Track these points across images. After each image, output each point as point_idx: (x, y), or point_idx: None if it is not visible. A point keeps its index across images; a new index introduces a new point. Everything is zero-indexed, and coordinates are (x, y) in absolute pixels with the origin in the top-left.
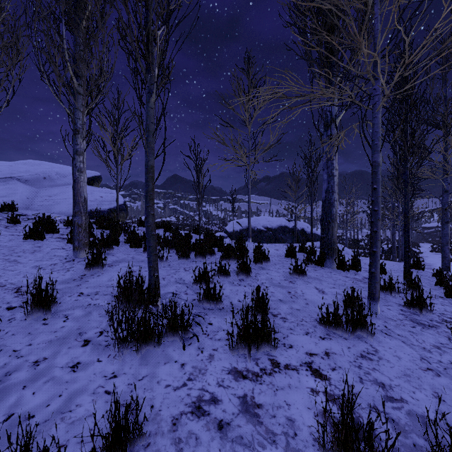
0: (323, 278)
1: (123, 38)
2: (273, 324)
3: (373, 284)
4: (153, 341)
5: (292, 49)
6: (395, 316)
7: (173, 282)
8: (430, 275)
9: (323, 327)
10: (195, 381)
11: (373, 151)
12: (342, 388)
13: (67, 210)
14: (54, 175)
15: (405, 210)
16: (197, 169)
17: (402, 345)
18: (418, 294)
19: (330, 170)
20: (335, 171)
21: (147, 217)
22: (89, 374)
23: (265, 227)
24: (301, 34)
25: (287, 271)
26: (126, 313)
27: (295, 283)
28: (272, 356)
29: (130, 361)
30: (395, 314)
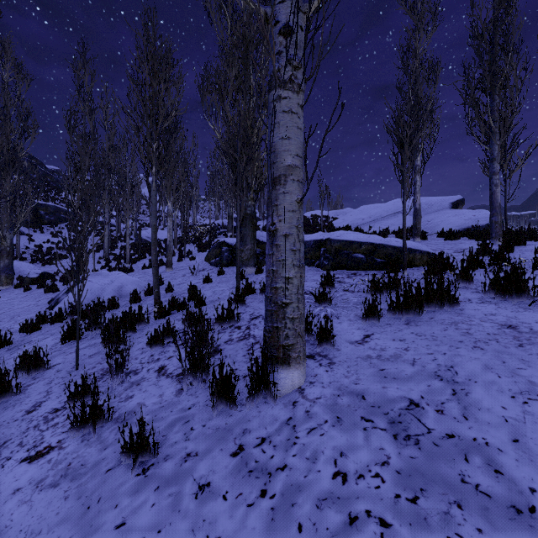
0: None
1: None
2: None
3: None
4: None
5: None
6: None
7: None
8: None
9: None
10: None
11: None
12: None
13: (447, 229)
14: (424, 205)
15: None
16: None
17: None
18: None
19: None
20: None
21: None
22: None
23: None
24: None
25: None
26: None
27: None
28: None
29: None
30: None
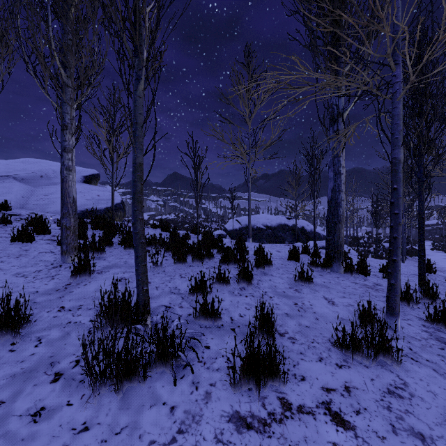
0: (331, 285)
1: (106, 16)
2: (283, 354)
3: (393, 298)
4: (138, 375)
5: (295, 39)
6: (417, 333)
7: (167, 292)
8: (443, 279)
9: (338, 350)
10: (187, 433)
11: (393, 146)
12: (372, 442)
13: None
14: (51, 173)
15: (420, 210)
16: (195, 167)
17: (435, 374)
18: (443, 307)
19: (337, 168)
20: (342, 169)
21: (135, 222)
22: (53, 426)
23: (265, 225)
24: (305, 22)
25: (292, 277)
26: (103, 344)
27: (301, 292)
28: (281, 393)
29: (107, 403)
30: (417, 331)
